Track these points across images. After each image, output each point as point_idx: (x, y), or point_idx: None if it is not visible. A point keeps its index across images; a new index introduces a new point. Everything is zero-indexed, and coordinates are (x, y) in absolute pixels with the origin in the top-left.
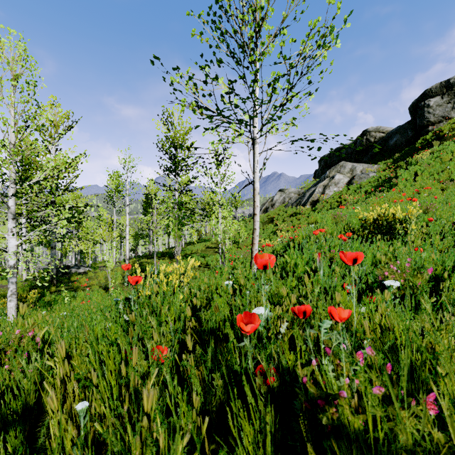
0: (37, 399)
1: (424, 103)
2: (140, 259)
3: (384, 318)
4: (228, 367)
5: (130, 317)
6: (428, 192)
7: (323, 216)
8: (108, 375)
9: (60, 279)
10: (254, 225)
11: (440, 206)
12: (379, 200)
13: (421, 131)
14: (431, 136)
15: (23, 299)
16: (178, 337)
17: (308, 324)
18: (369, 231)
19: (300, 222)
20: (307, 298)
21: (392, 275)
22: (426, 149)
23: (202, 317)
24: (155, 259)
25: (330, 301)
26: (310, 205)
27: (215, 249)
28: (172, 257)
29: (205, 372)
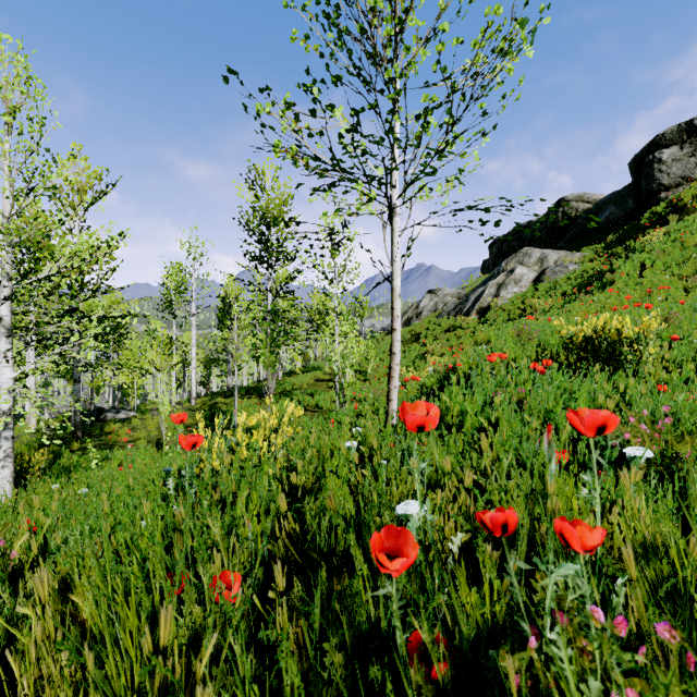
0: (5, 667)
1: (653, 156)
2: (213, 398)
3: (650, 532)
4: (353, 627)
5: (177, 515)
6: (664, 294)
7: (499, 332)
8: (124, 641)
9: (88, 430)
10: (393, 347)
11: (686, 316)
12: (588, 307)
13: (648, 200)
14: (665, 208)
15: (25, 464)
16: (261, 553)
17: (513, 552)
18: (577, 356)
19: (461, 340)
20: (486, 475)
21: (636, 437)
22: (657, 228)
23: (306, 510)
24: (236, 398)
25: (528, 482)
26: (476, 314)
27: (329, 383)
28: (263, 394)
29: (308, 642)
